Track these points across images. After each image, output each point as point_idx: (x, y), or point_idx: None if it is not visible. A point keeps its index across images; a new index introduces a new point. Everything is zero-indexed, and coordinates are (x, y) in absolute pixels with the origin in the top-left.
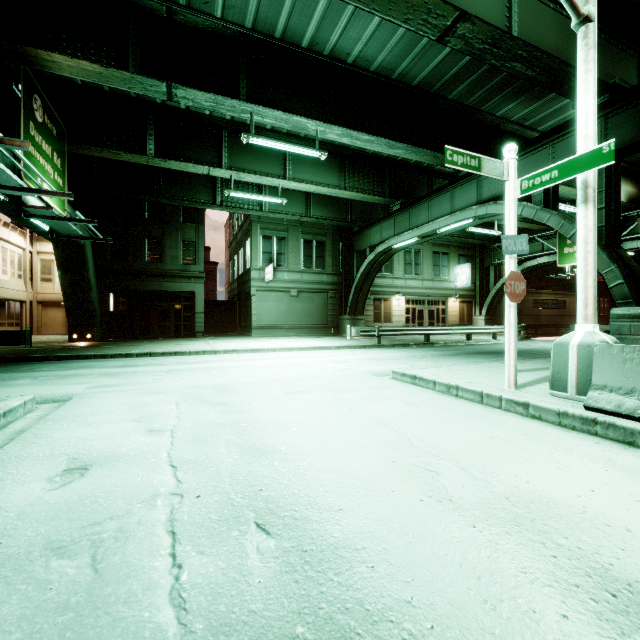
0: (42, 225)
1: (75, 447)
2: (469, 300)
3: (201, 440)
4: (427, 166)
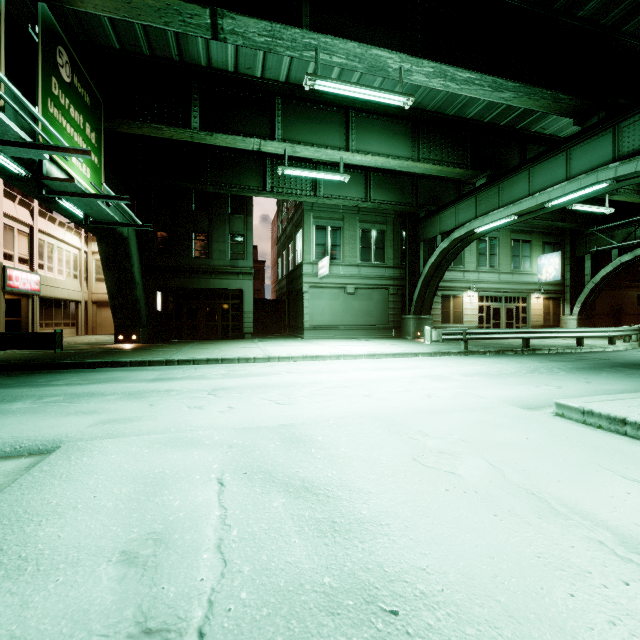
0: (78, 212)
1: None
2: (556, 296)
3: None
4: (521, 128)
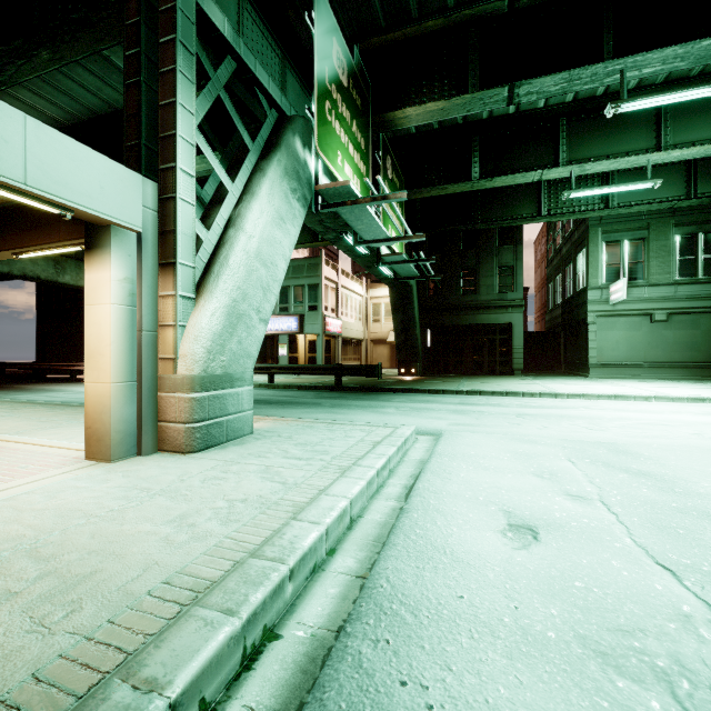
0: (386, 272)
1: (495, 495)
2: None
3: (669, 531)
4: None
